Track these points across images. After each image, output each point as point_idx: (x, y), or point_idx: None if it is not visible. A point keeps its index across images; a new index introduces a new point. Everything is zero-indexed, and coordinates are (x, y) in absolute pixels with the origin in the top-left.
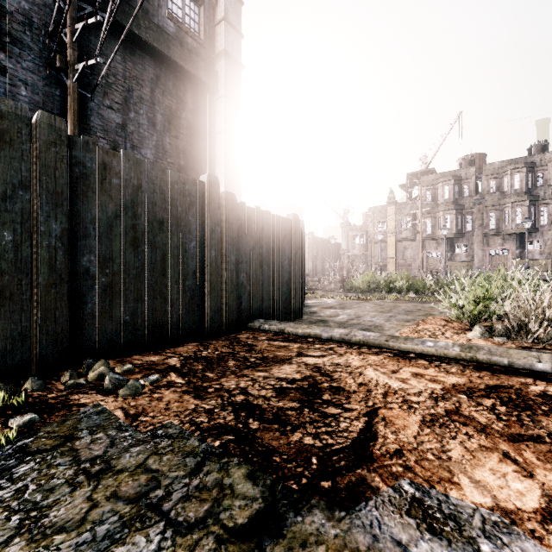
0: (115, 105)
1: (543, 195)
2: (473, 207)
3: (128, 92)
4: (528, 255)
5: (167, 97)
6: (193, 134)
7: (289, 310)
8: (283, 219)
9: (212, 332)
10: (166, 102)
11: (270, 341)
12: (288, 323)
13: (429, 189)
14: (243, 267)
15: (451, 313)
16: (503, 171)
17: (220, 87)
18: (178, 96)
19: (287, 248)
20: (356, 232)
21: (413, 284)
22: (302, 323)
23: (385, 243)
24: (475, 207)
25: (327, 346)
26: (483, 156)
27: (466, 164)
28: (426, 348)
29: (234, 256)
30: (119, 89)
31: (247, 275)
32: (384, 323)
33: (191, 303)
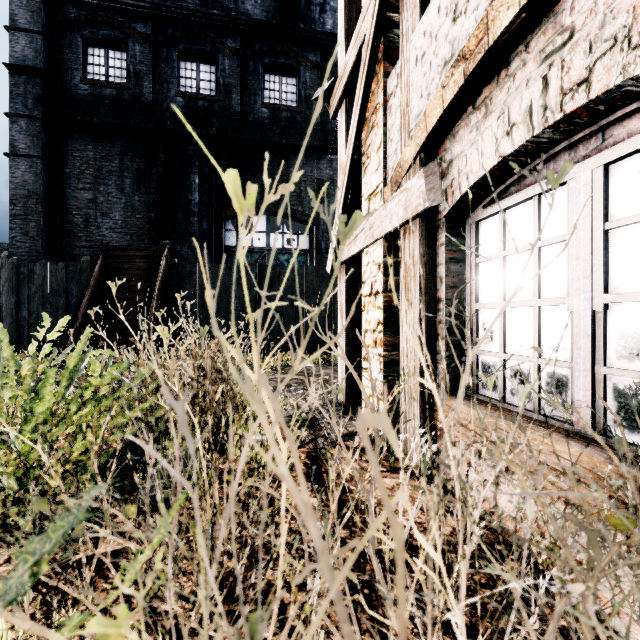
0: None
1: None
2: None
3: None
4: None
5: None
6: None
7: None
8: None
9: None
10: None
11: None
12: None
13: None
14: None
15: None
16: None
17: None
18: None
19: None
20: None
21: None
22: None
23: None
24: None
25: None
26: None
27: None
28: None
29: None
30: None
31: None
32: None
33: None
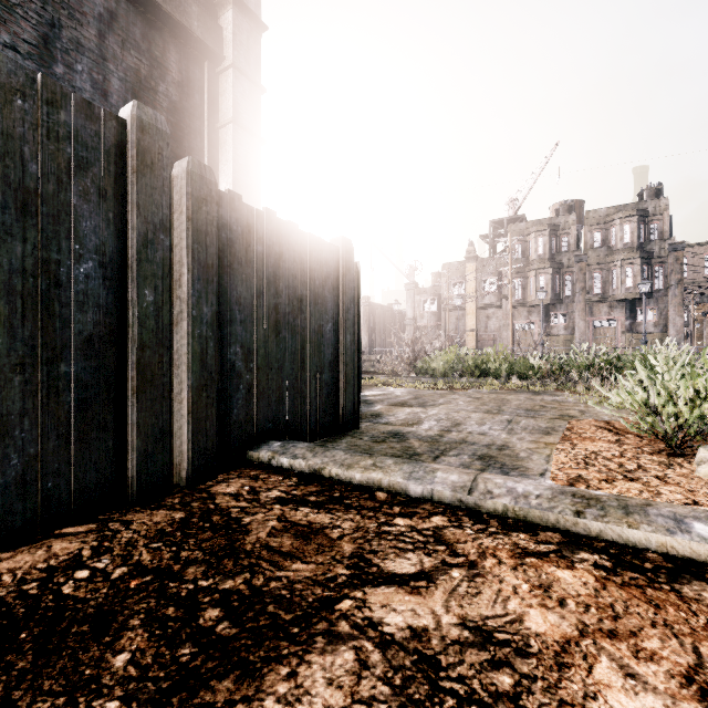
0: (22, 45)
1: (658, 251)
2: (573, 265)
3: (52, 28)
4: (640, 328)
5: (131, 53)
6: (180, 123)
7: (334, 415)
8: (323, 244)
9: (146, 486)
10: (130, 60)
11: (286, 509)
12: (331, 451)
13: (519, 241)
14: (235, 333)
15: (598, 413)
16: (610, 220)
17: (226, 52)
18: (151, 54)
19: (331, 300)
20: (426, 296)
21: (515, 365)
22: (359, 441)
23: (462, 311)
24: (576, 265)
25: (425, 522)
26: (581, 204)
27: (564, 210)
28: (704, 547)
29: (209, 307)
30: (31, 18)
31: (246, 350)
32: (508, 437)
33: (76, 419)
